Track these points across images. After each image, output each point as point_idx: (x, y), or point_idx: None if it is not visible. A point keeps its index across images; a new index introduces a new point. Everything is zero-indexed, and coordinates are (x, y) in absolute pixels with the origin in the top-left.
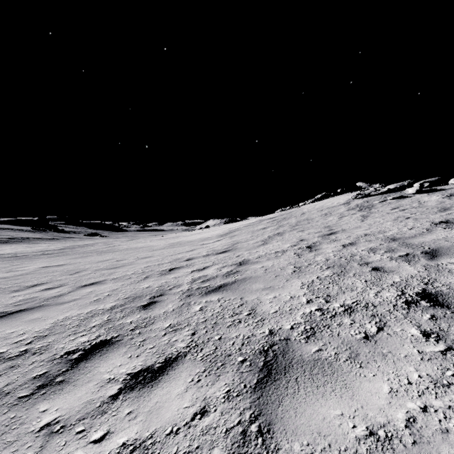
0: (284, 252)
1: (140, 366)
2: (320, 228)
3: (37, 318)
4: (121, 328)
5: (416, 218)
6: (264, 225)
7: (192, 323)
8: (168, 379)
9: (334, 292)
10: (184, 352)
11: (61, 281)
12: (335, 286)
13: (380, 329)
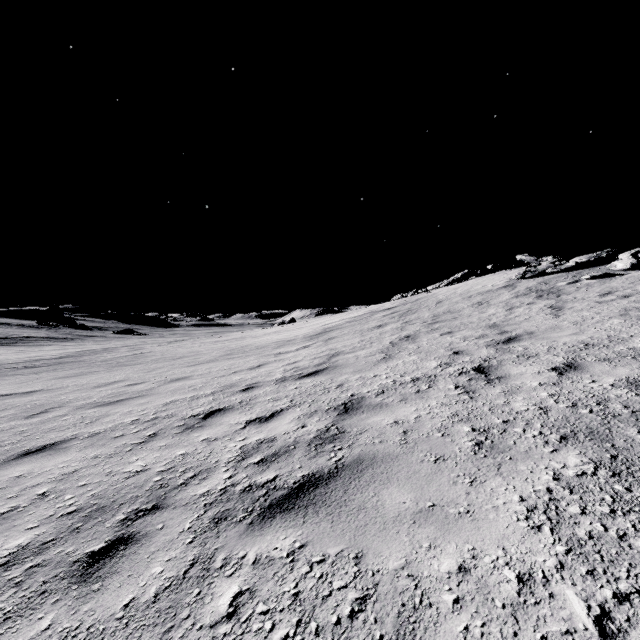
0: (432, 380)
1: None
2: (481, 329)
3: None
4: None
5: None
6: (380, 321)
7: None
8: None
9: None
10: None
11: None
12: None
13: None
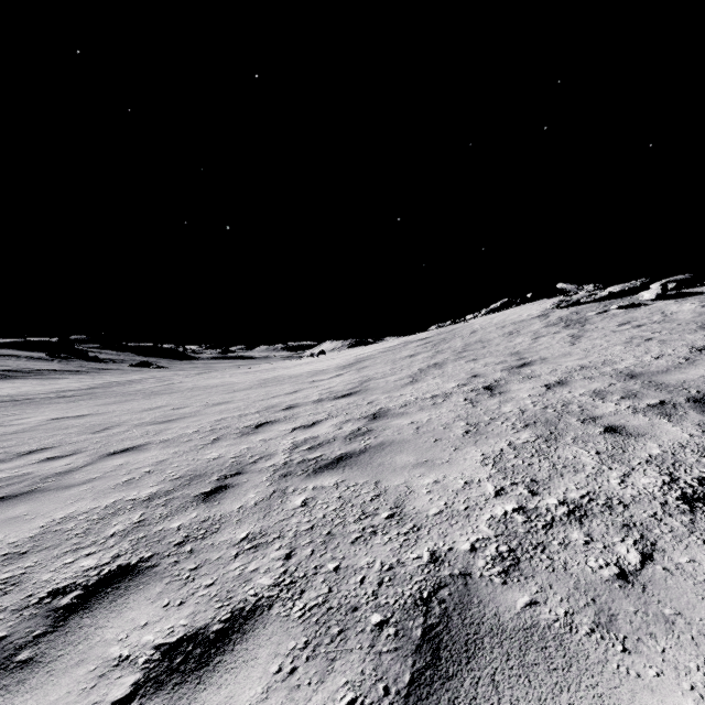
0: (448, 396)
1: (183, 628)
2: (503, 356)
3: (18, 516)
4: (160, 540)
5: (664, 340)
6: (412, 351)
7: (288, 533)
8: (232, 665)
9: (543, 474)
10: (268, 597)
11: (76, 445)
12: (543, 461)
13: (647, 557)
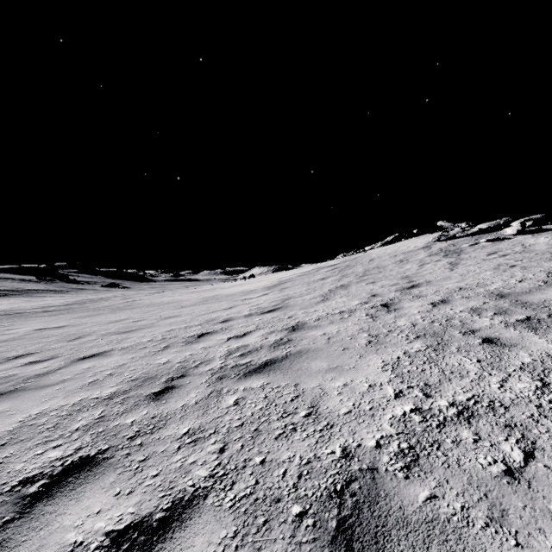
0: (352, 312)
1: (130, 516)
2: (396, 279)
3: (1, 412)
4: (116, 435)
5: (525, 267)
6: (323, 275)
7: (222, 429)
8: None
9: (434, 379)
10: (204, 488)
11: (54, 351)
12: (433, 368)
13: (529, 455)
